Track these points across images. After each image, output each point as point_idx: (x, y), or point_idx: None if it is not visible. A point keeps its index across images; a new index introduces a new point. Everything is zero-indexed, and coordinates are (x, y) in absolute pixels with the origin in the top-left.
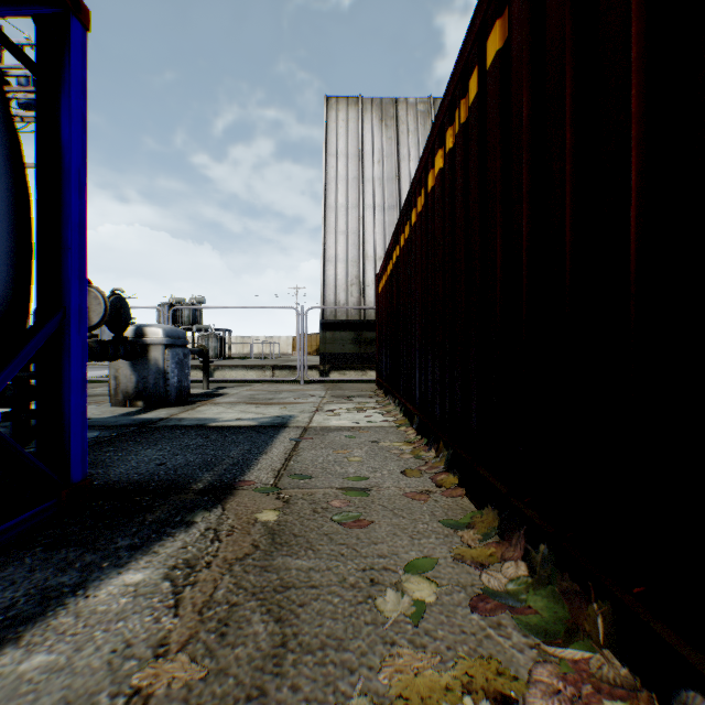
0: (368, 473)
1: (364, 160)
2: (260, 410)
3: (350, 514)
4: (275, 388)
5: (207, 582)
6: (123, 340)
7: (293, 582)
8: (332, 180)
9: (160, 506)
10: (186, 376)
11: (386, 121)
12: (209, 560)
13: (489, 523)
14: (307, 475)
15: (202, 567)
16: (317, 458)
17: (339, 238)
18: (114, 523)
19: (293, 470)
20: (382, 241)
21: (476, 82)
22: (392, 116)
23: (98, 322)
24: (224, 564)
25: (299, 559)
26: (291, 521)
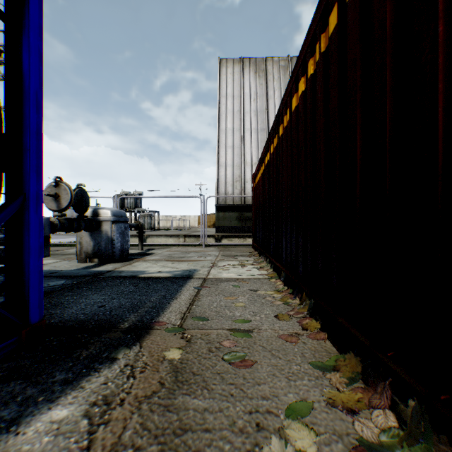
0: (250, 316)
1: (244, 99)
2: (174, 265)
3: (238, 354)
4: (186, 249)
5: (118, 421)
6: (84, 218)
7: (190, 424)
8: (223, 112)
9: (94, 342)
10: (126, 242)
11: (258, 73)
12: (123, 396)
13: (352, 367)
14: (205, 317)
15: (116, 405)
16: (212, 303)
17: (228, 151)
18: (56, 358)
19: (195, 313)
20: (256, 152)
21: (335, 15)
22: (263, 69)
23: (66, 206)
24: (134, 402)
25: (196, 398)
26: (191, 359)
